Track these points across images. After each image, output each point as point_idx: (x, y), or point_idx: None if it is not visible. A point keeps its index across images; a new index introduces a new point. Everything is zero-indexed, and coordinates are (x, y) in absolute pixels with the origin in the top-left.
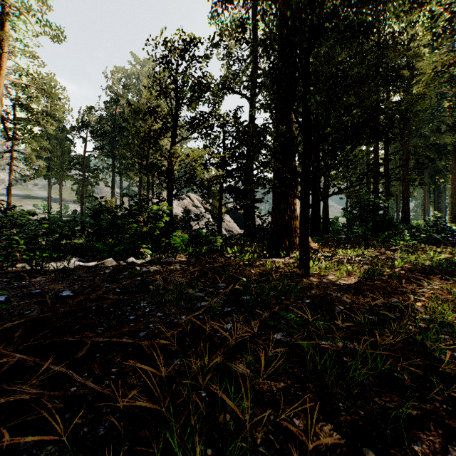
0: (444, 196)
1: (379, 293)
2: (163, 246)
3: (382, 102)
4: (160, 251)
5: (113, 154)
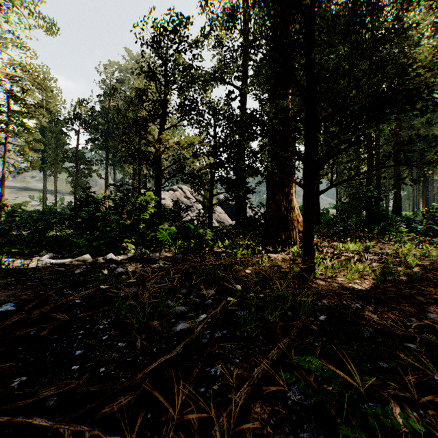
0: (432, 187)
1: (406, 302)
2: (148, 239)
3: (410, 65)
4: (145, 246)
5: (107, 147)
